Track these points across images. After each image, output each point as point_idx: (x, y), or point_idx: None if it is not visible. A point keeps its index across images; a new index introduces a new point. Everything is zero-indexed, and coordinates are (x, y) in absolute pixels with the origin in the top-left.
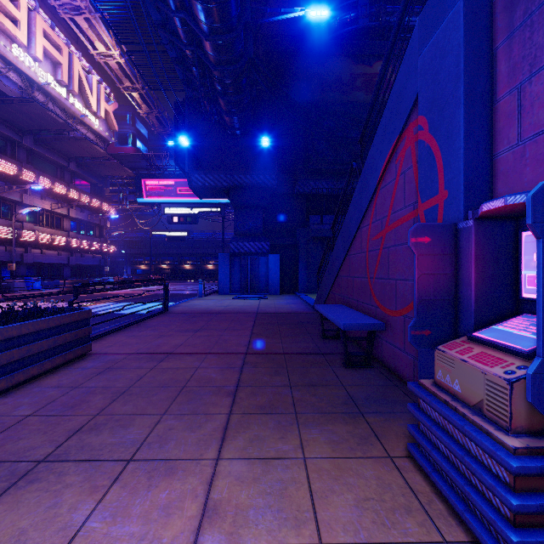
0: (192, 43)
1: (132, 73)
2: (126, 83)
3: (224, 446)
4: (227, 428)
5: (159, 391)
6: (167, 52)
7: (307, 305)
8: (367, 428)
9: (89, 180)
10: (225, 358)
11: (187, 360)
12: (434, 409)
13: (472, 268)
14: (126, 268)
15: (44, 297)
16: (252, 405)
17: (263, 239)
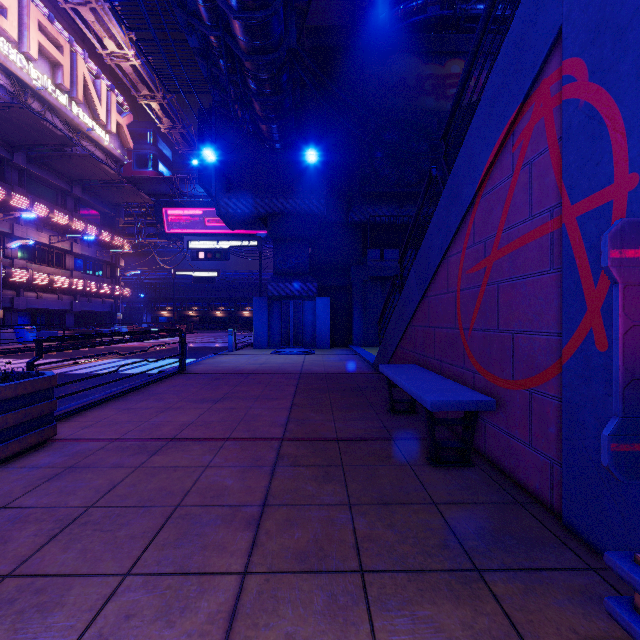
0: (217, 26)
1: (150, 78)
2: (143, 91)
3: None
4: (235, 615)
5: (134, 516)
6: (186, 41)
7: (365, 362)
8: (499, 615)
9: (98, 208)
10: (251, 447)
11: (193, 452)
12: None
13: None
14: (145, 315)
15: None
16: (285, 549)
17: (309, 279)
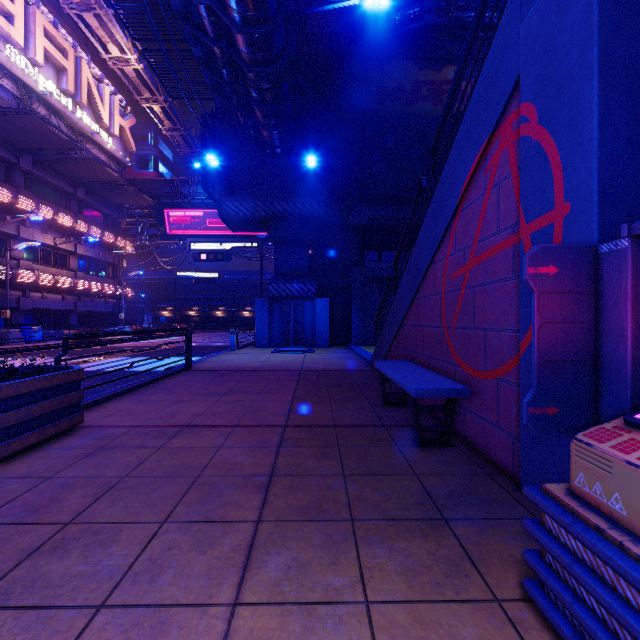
0: (221, 39)
1: (152, 82)
2: (145, 94)
3: (247, 580)
4: (253, 547)
5: (163, 483)
6: (191, 51)
7: (362, 361)
8: (457, 547)
9: (101, 210)
10: (258, 432)
11: (207, 436)
12: (579, 540)
13: (627, 312)
14: (146, 315)
15: (44, 350)
16: (290, 506)
17: (308, 280)
